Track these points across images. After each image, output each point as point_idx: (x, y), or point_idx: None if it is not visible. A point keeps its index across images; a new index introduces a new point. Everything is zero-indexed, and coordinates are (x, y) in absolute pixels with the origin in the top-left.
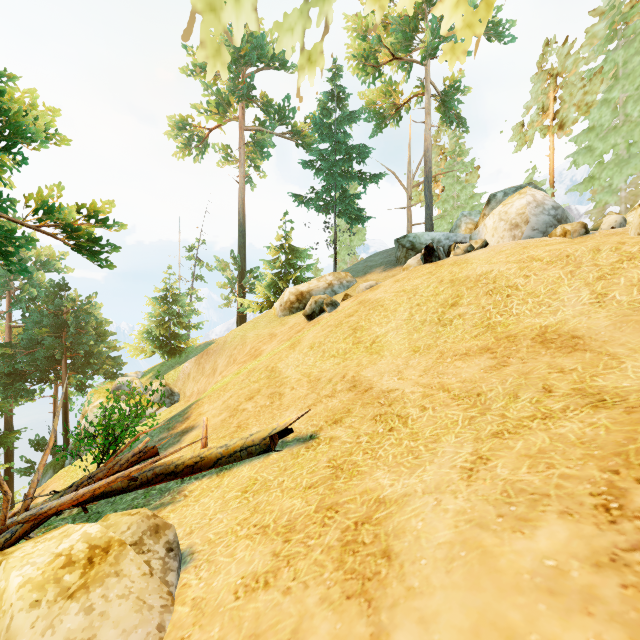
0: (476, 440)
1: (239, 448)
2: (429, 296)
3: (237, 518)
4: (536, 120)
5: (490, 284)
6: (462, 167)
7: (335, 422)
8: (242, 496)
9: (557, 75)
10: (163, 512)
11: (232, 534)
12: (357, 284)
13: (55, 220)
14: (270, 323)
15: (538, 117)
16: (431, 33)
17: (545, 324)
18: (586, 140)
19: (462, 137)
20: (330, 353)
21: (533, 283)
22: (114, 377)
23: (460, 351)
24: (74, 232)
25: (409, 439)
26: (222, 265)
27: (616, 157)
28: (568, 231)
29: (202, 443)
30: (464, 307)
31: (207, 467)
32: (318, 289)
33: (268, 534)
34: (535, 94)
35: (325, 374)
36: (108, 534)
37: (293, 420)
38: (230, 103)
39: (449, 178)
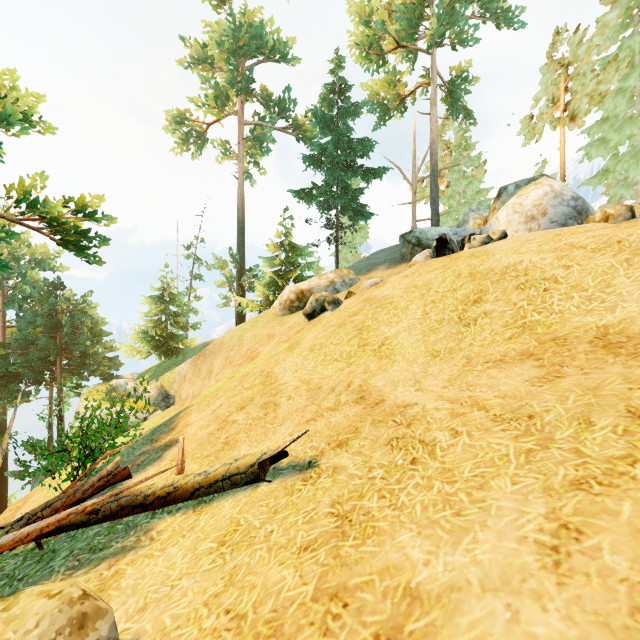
0: (547, 492)
1: (221, 477)
2: (445, 292)
3: (206, 591)
4: (546, 112)
5: (521, 277)
6: (468, 161)
7: (339, 445)
8: (217, 551)
9: (568, 65)
10: (121, 563)
11: (194, 623)
12: (360, 282)
13: (38, 213)
14: (269, 323)
15: (548, 109)
16: (438, 19)
17: (603, 323)
18: (599, 131)
19: (468, 130)
20: (332, 356)
21: (577, 274)
22: (111, 378)
23: (493, 357)
24: (60, 226)
25: (441, 479)
26: (220, 263)
27: (632, 149)
28: (611, 215)
29: (177, 468)
30: (490, 304)
31: (182, 499)
32: (319, 287)
33: (243, 634)
34: (545, 85)
35: (327, 381)
36: (4, 635)
37: (287, 443)
38: (229, 96)
39: (455, 173)
